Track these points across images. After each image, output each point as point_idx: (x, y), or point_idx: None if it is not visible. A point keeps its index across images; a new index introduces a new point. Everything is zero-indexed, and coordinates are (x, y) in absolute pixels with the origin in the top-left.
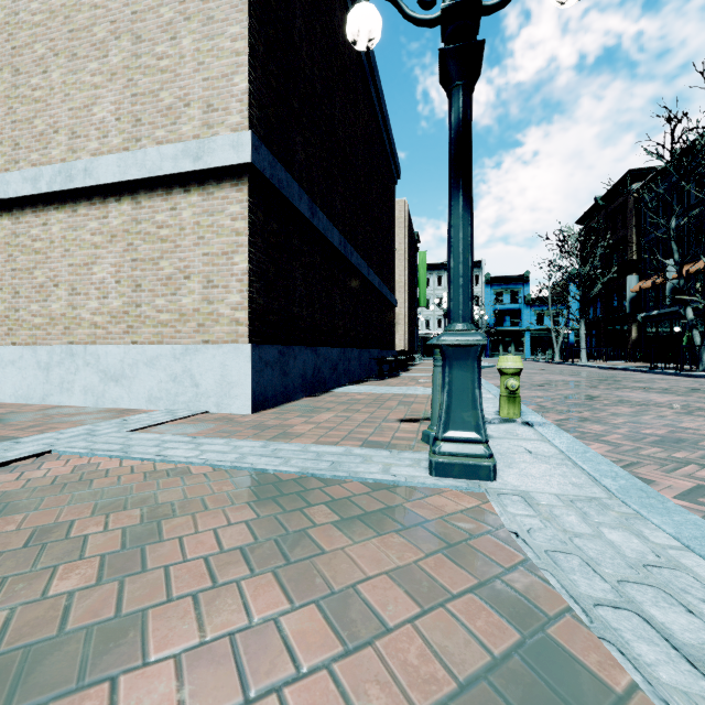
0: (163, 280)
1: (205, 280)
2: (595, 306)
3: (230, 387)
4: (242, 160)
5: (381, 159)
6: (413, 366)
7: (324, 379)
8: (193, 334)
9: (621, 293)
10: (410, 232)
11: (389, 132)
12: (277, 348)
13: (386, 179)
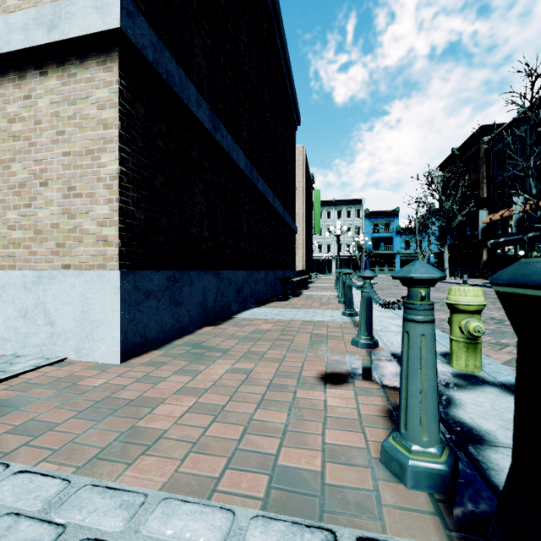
0: (15, 188)
1: (65, 187)
2: (452, 235)
3: (93, 326)
4: (108, 25)
5: (285, 103)
6: (311, 283)
7: (228, 303)
8: (50, 256)
9: (474, 224)
10: (307, 173)
11: (291, 80)
12: (164, 274)
13: (288, 122)
